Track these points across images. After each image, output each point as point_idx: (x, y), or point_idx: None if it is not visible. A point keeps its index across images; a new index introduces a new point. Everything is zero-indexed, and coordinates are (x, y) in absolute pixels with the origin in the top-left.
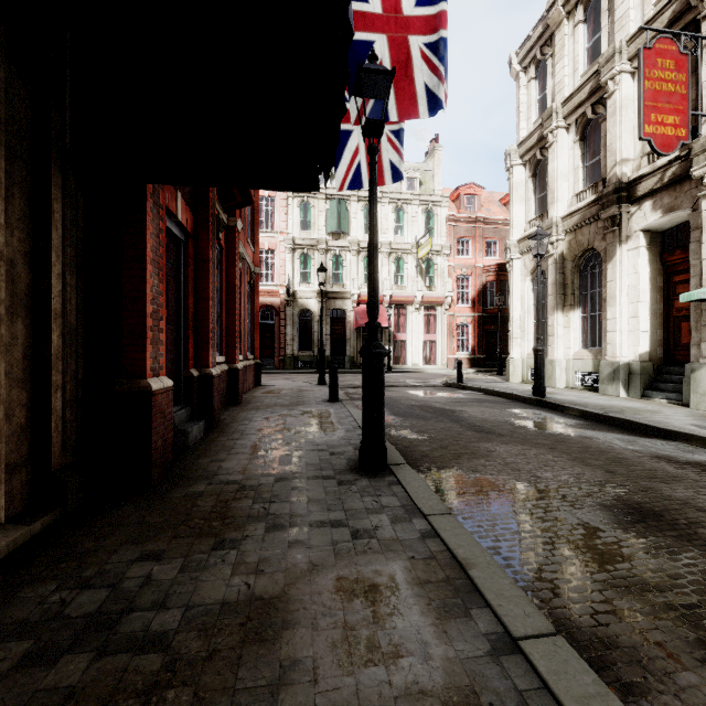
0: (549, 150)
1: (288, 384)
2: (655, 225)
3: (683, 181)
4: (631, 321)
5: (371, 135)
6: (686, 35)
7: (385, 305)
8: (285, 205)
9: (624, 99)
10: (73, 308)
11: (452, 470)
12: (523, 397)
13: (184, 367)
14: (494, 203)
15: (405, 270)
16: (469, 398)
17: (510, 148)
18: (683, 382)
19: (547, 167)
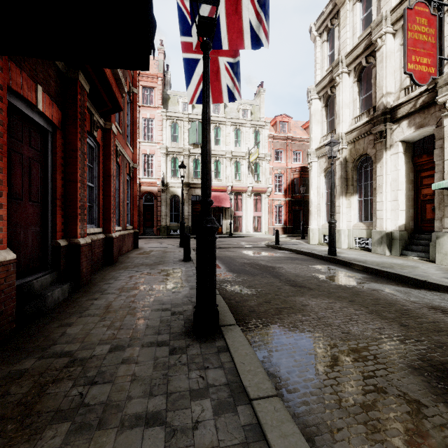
0: (337, 88)
1: (158, 246)
2: (409, 137)
3: (430, 106)
4: (393, 203)
5: (204, 33)
6: (435, 2)
7: (228, 192)
8: (160, 124)
9: (388, 51)
10: None
11: (275, 327)
12: (321, 256)
13: (52, 238)
14: (298, 128)
15: (241, 170)
16: (284, 257)
17: (310, 87)
18: (430, 245)
19: (335, 99)
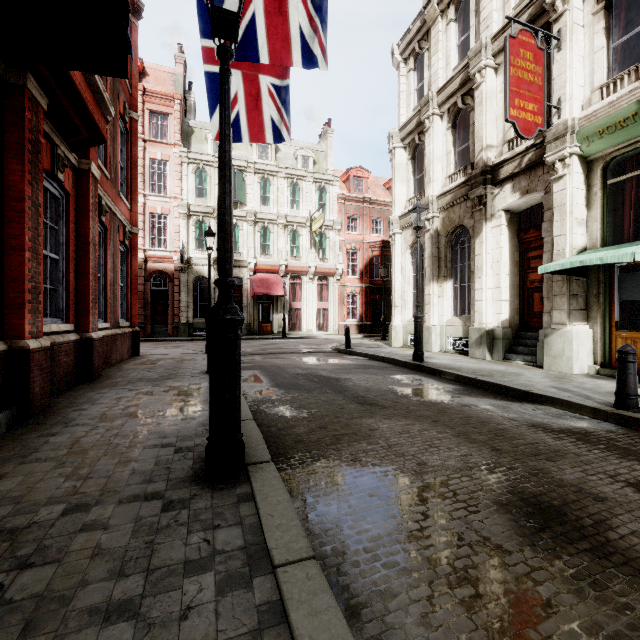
0: (426, 134)
1: (172, 353)
2: (514, 206)
3: (537, 167)
4: (495, 291)
5: (223, 34)
6: (542, 33)
7: (281, 274)
8: (179, 170)
9: (489, 91)
10: None
11: (329, 461)
12: (404, 362)
13: None
14: (379, 187)
15: (300, 242)
16: (355, 364)
17: (392, 131)
18: (537, 346)
19: (424, 150)
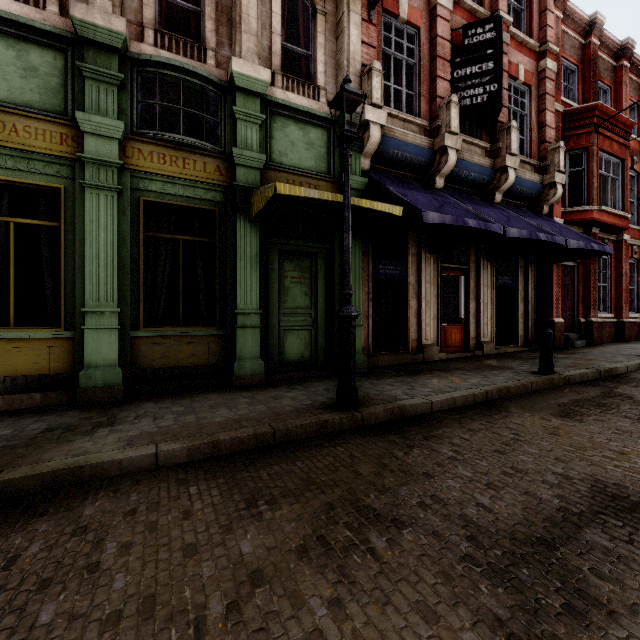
0: None
1: None
2: None
3: None
4: None
5: None
6: None
7: None
8: None
9: None
10: (533, 299)
11: None
12: None
13: (577, 318)
14: None
15: None
16: None
17: None
18: None
19: None
